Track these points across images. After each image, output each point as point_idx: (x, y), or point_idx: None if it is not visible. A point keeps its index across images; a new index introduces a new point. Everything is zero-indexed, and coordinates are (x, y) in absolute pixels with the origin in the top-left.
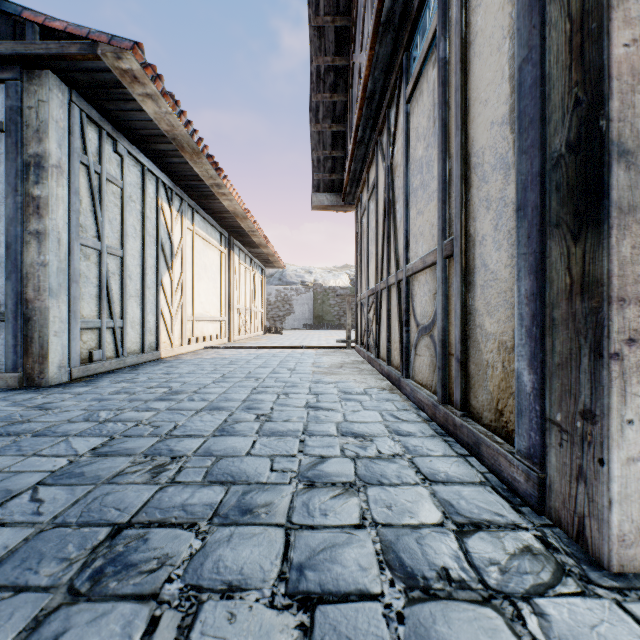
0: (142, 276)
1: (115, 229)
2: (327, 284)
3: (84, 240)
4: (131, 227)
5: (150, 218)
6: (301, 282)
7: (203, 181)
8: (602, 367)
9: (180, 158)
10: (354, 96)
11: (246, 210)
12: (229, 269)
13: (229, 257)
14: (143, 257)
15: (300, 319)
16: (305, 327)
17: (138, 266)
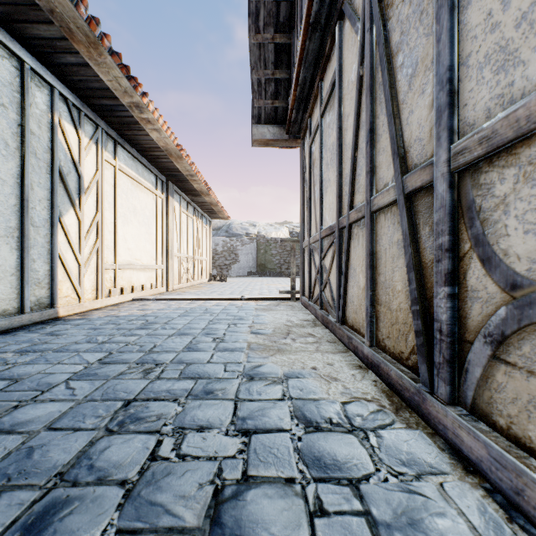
0: (21, 210)
1: None
2: (269, 236)
3: None
4: None
5: (38, 136)
6: (246, 234)
7: (118, 99)
8: None
9: (75, 55)
10: None
11: (179, 146)
12: (167, 215)
13: (167, 203)
14: (22, 184)
15: (245, 267)
16: (249, 274)
17: (13, 196)
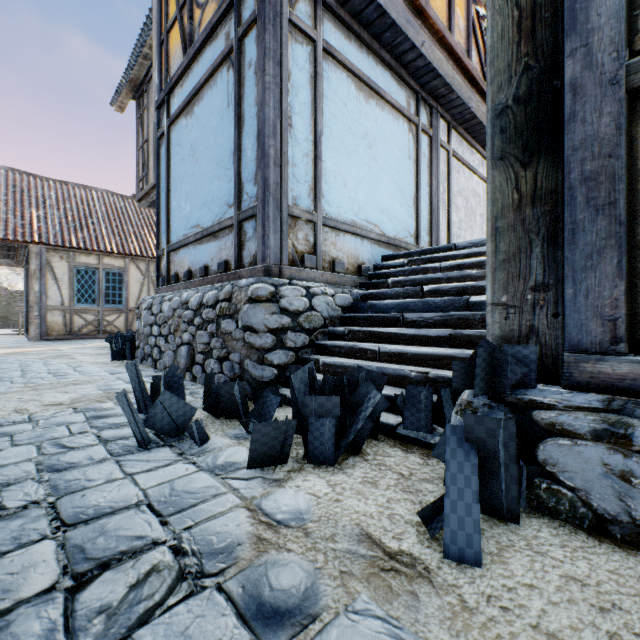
0: None
1: None
2: (15, 287)
3: None
4: None
5: None
6: None
7: None
8: (30, 324)
9: None
10: None
11: None
12: None
13: None
14: None
15: None
16: None
17: None
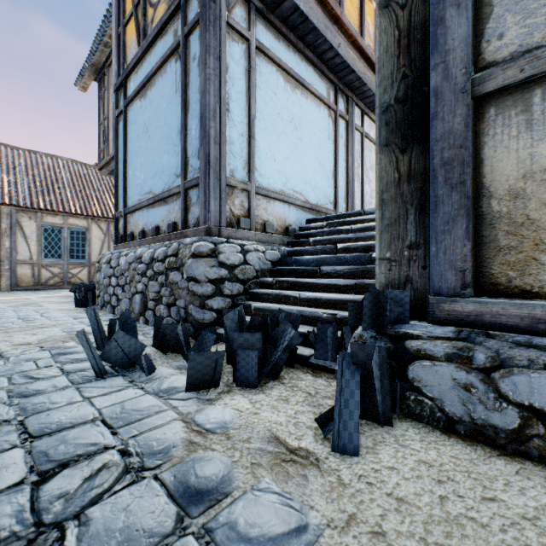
0: None
1: None
2: None
3: None
4: None
5: None
6: None
7: None
8: (1, 276)
9: None
10: None
11: None
12: None
13: None
14: None
15: None
16: None
17: None
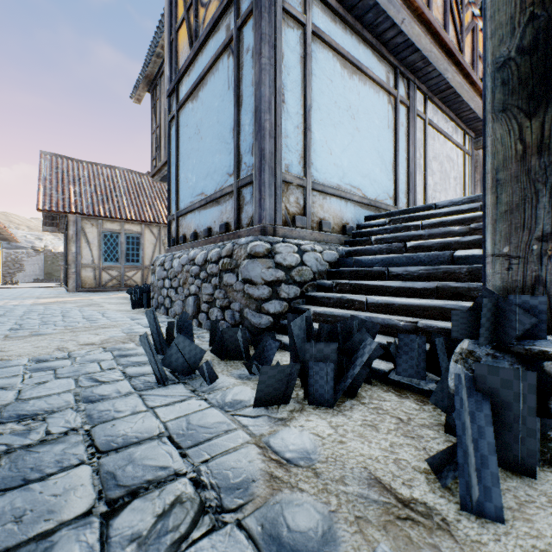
0: None
1: None
2: (57, 249)
3: None
4: None
5: None
6: (32, 247)
7: None
8: (69, 279)
9: None
10: None
11: (5, 227)
12: None
13: None
14: None
15: (31, 275)
16: (36, 281)
17: None
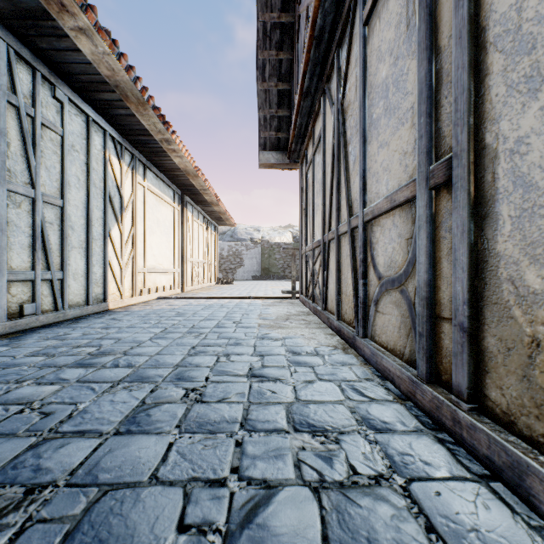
0: (87, 227)
1: (54, 177)
2: (273, 240)
3: (12, 186)
4: (74, 177)
5: (96, 170)
6: (250, 239)
7: (152, 136)
8: None
9: (126, 109)
10: (300, 48)
11: (197, 168)
12: (182, 225)
13: (182, 214)
14: (88, 208)
15: (249, 271)
16: (254, 278)
17: (82, 217)
